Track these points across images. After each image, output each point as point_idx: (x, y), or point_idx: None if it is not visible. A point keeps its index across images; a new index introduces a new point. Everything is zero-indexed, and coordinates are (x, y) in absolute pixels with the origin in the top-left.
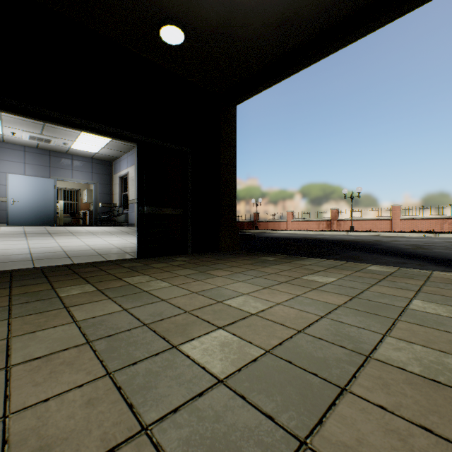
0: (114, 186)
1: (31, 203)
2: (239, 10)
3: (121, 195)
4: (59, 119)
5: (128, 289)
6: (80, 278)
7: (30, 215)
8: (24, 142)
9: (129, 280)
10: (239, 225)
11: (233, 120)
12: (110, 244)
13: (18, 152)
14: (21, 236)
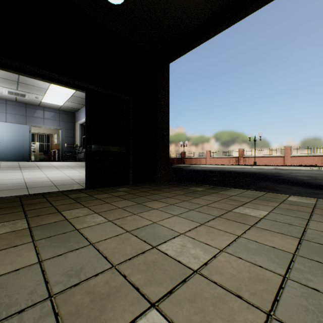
0: (76, 131)
1: (11, 144)
2: None
3: (81, 138)
4: (12, 65)
5: (60, 226)
6: (21, 211)
7: (10, 153)
8: (5, 96)
9: (67, 214)
10: (170, 161)
11: (167, 75)
12: (67, 176)
13: (0, 105)
14: None
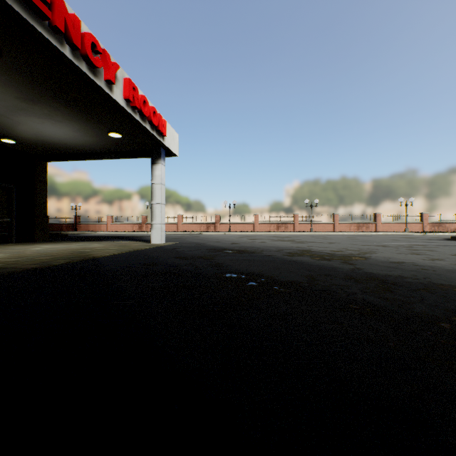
0: None
1: None
2: (47, 142)
3: None
4: None
5: None
6: None
7: None
8: None
9: None
10: (57, 227)
11: (45, 168)
12: None
13: None
14: None
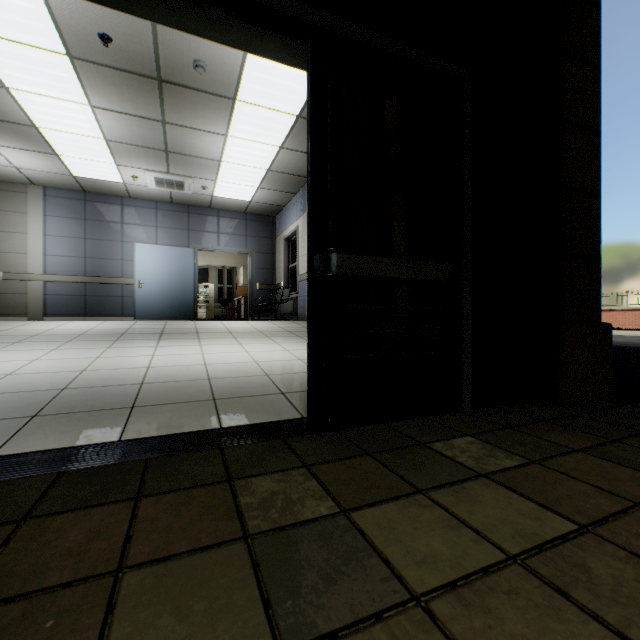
0: (277, 256)
1: (164, 286)
2: None
3: (286, 268)
4: None
5: None
6: None
7: (162, 304)
8: (153, 193)
9: None
10: None
11: None
12: (253, 360)
13: (148, 212)
14: (110, 338)
